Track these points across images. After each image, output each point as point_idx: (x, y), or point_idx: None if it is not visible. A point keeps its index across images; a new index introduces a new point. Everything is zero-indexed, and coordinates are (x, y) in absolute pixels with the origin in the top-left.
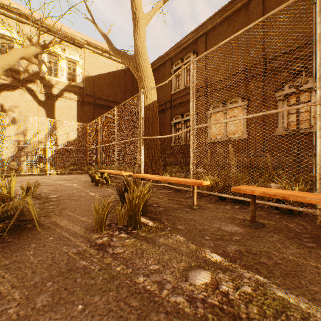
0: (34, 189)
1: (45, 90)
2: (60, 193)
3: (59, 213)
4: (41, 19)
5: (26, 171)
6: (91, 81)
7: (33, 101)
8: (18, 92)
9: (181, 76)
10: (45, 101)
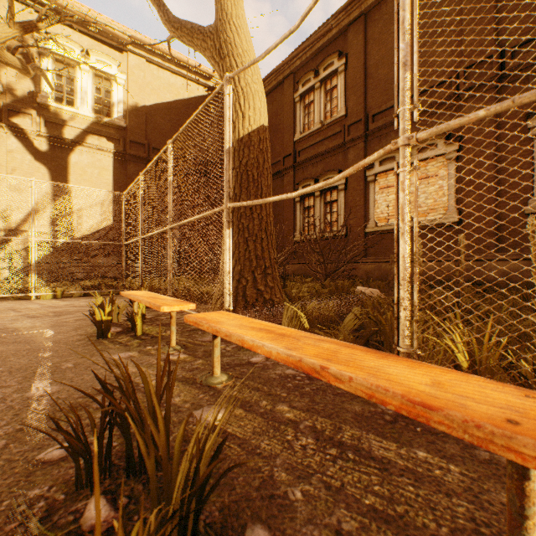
0: None
1: (49, 130)
2: None
3: None
4: None
5: None
6: (141, 116)
7: (23, 151)
8: None
9: (314, 105)
10: (50, 151)
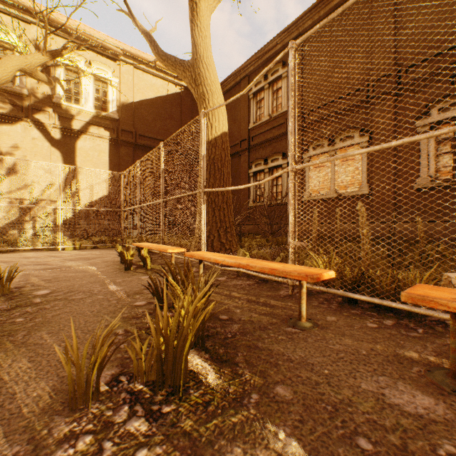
0: (8, 280)
1: (62, 123)
2: (57, 285)
3: (22, 339)
4: (55, 17)
5: (29, 244)
6: (130, 110)
7: (43, 140)
8: (20, 126)
9: (264, 101)
10: (62, 139)
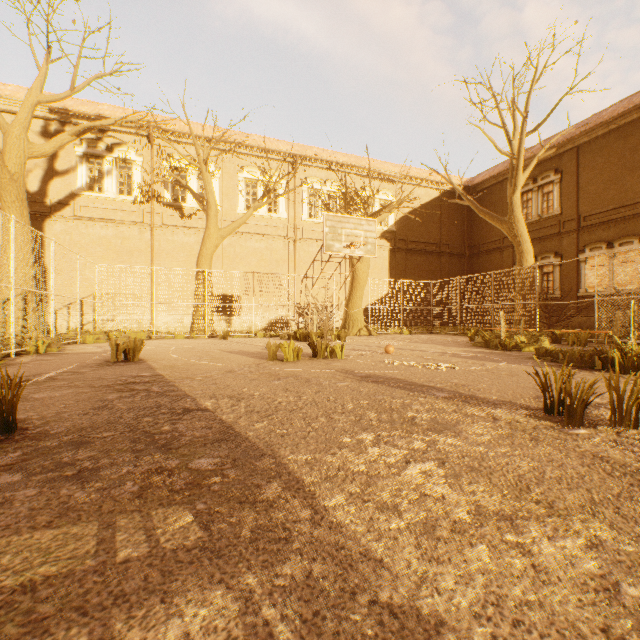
0: None
1: None
2: None
3: None
4: (362, 165)
5: None
6: (403, 222)
7: None
8: None
9: (532, 202)
10: None
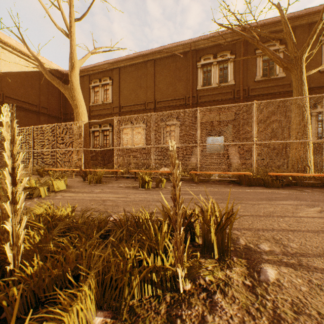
0: None
1: None
2: None
3: None
4: None
5: None
6: None
7: None
8: None
9: (99, 93)
10: None
